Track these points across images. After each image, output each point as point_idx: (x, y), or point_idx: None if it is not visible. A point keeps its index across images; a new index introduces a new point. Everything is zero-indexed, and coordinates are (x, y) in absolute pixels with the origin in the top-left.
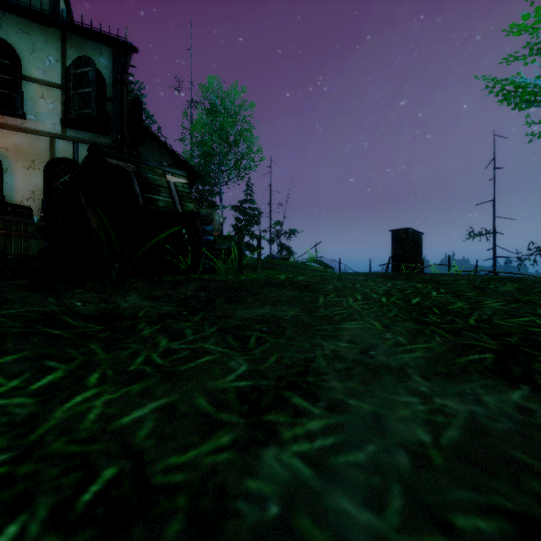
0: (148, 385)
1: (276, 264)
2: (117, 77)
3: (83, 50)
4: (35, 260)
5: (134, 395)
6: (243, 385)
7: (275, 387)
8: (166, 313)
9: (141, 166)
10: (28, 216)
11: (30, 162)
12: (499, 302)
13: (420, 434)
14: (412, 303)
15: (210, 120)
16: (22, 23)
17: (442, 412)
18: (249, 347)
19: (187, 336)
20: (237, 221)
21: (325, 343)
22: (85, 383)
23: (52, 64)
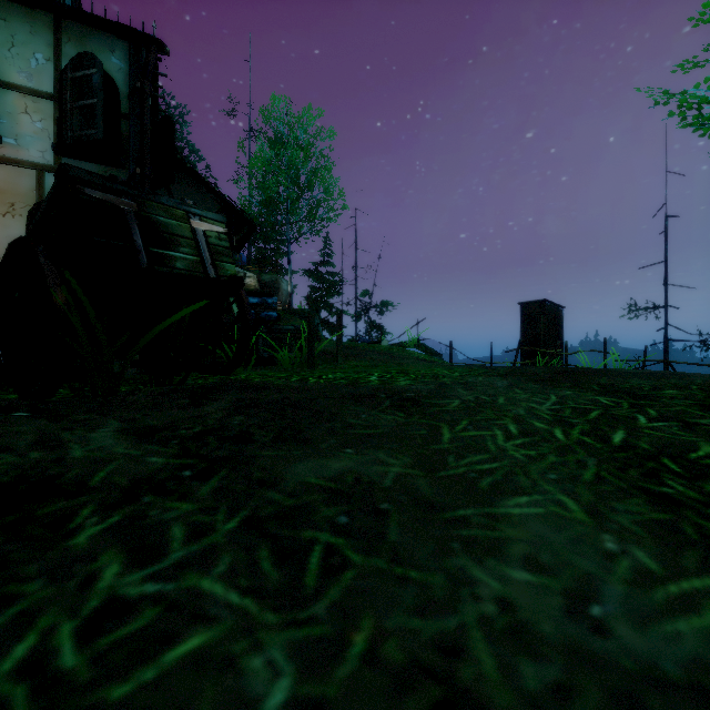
0: None
1: (364, 350)
2: (136, 84)
3: (86, 45)
4: None
5: None
6: None
7: None
8: (149, 474)
9: (148, 204)
10: None
11: (7, 206)
12: None
13: None
14: (614, 443)
15: (275, 154)
16: None
17: None
18: (305, 587)
19: (170, 547)
20: (312, 290)
21: (478, 571)
22: None
23: (41, 65)
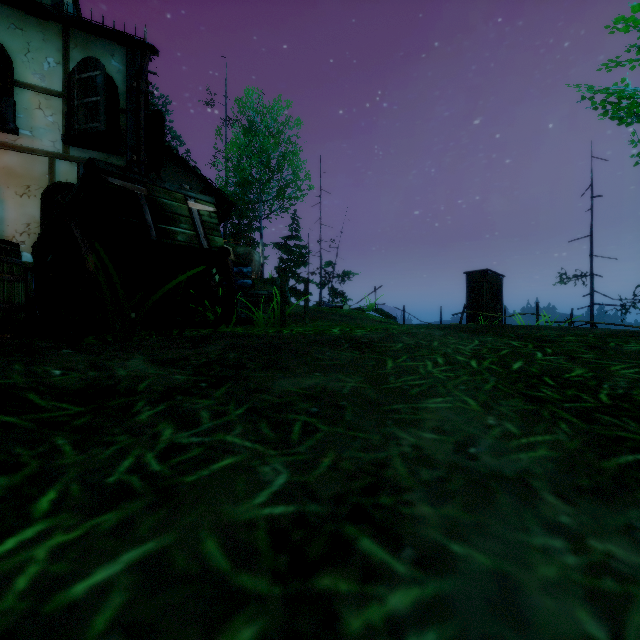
0: (130, 512)
1: (328, 313)
2: (132, 83)
3: (90, 50)
4: (22, 310)
5: (104, 533)
6: (279, 514)
7: (330, 517)
8: (177, 385)
9: (155, 189)
10: (13, 254)
11: (24, 188)
12: (631, 368)
13: (586, 624)
14: (513, 369)
15: (249, 140)
16: (14, 16)
17: (610, 571)
18: (292, 440)
19: (202, 421)
20: (281, 261)
21: (402, 433)
22: (30, 511)
23: (52, 67)
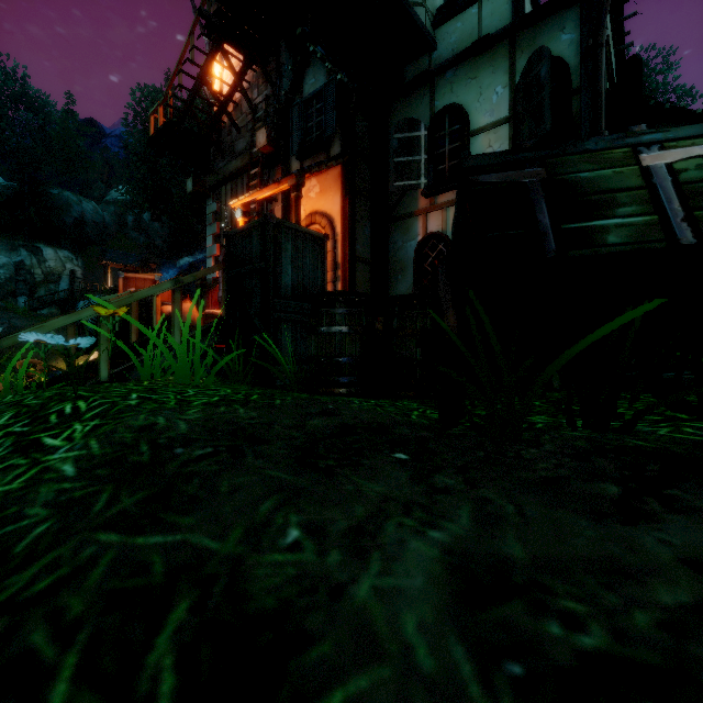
0: None
1: None
2: (586, 44)
3: (536, 45)
4: None
5: None
6: None
7: None
8: None
9: (562, 163)
10: None
11: None
12: None
13: None
14: None
15: None
16: (469, 70)
17: None
18: None
19: None
20: None
21: None
22: None
23: (499, 96)
